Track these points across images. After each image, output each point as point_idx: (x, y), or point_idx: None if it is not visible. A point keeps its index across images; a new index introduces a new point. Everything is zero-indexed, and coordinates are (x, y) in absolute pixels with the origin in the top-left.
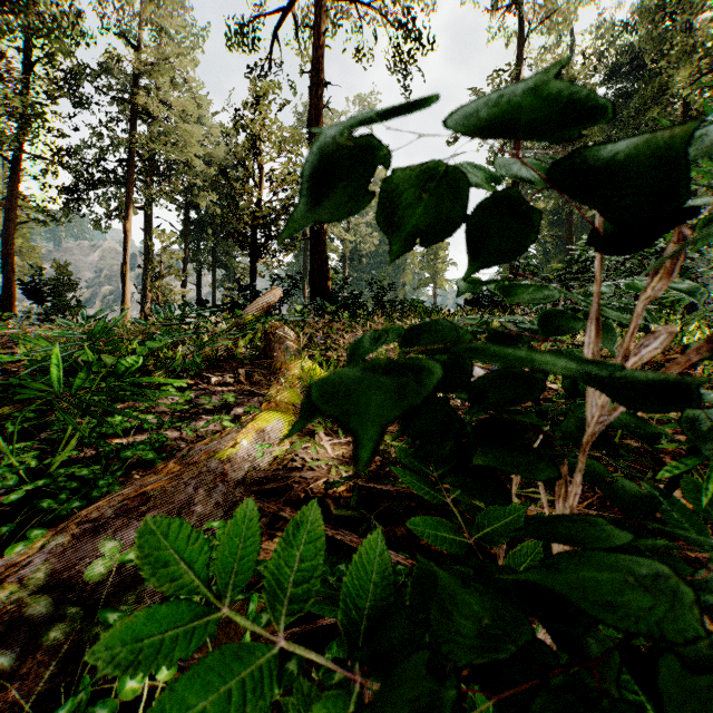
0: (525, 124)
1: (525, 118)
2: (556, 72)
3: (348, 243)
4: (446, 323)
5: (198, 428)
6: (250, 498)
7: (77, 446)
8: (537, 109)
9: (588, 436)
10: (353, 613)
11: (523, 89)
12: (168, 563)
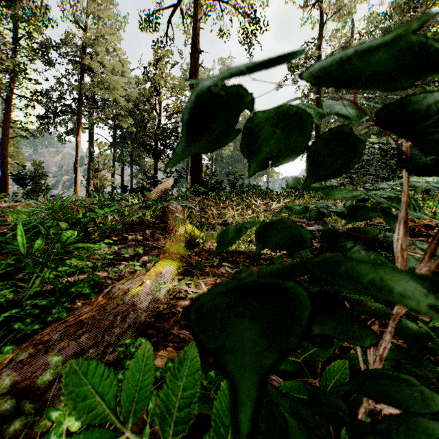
0: (367, 75)
1: (369, 71)
2: (416, 28)
3: None
4: (290, 222)
5: (119, 271)
6: (147, 341)
7: (41, 282)
8: (383, 63)
9: (398, 309)
10: (221, 429)
11: (378, 45)
12: (86, 396)
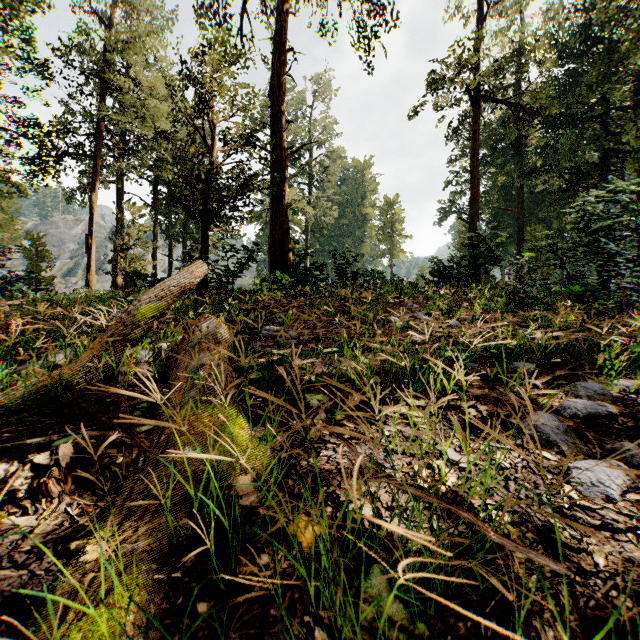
0: None
1: None
2: None
3: (310, 216)
4: None
5: None
6: None
7: None
8: None
9: None
10: None
11: None
12: None
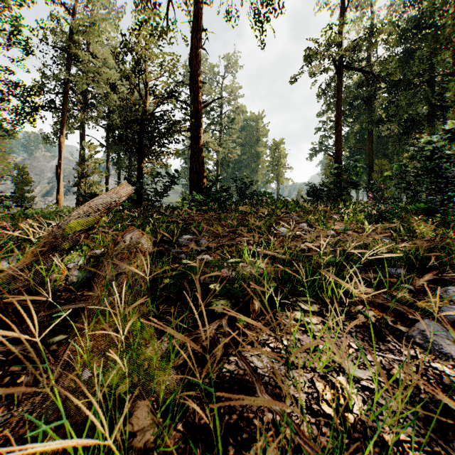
0: None
1: None
2: None
3: (220, 153)
4: None
5: None
6: None
7: None
8: None
9: None
10: None
11: None
12: None
